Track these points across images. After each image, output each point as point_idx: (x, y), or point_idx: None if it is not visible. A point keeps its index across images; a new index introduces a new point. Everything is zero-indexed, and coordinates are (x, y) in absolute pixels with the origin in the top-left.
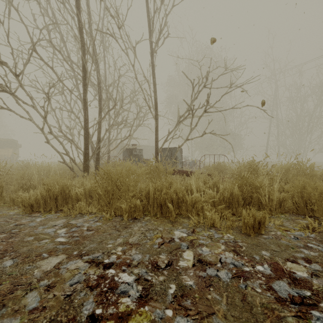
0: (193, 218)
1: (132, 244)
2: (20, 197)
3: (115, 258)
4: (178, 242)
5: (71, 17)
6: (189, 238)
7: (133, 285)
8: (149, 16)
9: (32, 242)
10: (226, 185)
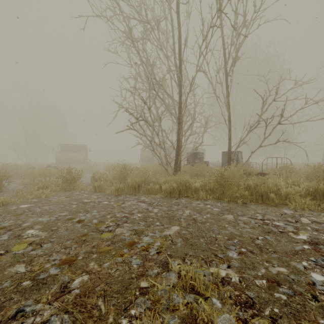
0: (290, 204)
1: (262, 213)
2: (165, 187)
3: (262, 217)
4: (291, 214)
5: (166, 57)
6: (296, 213)
7: (286, 226)
8: (224, 48)
9: (202, 209)
10: (311, 183)
